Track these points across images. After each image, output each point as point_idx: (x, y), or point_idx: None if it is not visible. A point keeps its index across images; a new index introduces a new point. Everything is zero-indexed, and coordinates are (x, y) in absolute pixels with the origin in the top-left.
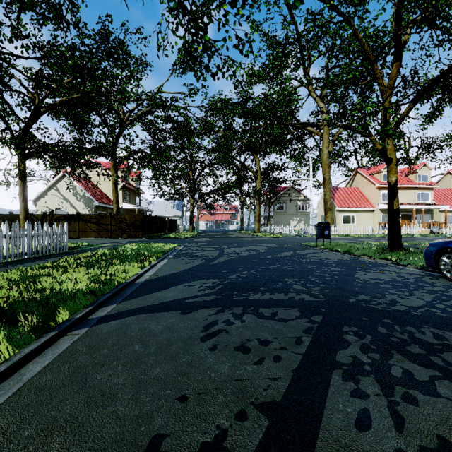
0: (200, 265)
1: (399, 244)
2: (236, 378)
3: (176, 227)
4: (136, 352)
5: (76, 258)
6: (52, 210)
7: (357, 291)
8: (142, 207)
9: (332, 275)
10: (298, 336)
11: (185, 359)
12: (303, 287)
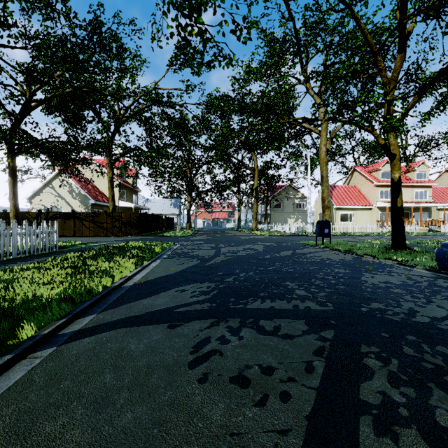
0: (195, 266)
1: (403, 243)
2: (231, 431)
3: (174, 225)
4: (106, 385)
5: (64, 258)
6: (47, 208)
7: (368, 297)
8: (139, 205)
9: (337, 277)
10: (308, 360)
11: (166, 396)
12: (307, 293)
